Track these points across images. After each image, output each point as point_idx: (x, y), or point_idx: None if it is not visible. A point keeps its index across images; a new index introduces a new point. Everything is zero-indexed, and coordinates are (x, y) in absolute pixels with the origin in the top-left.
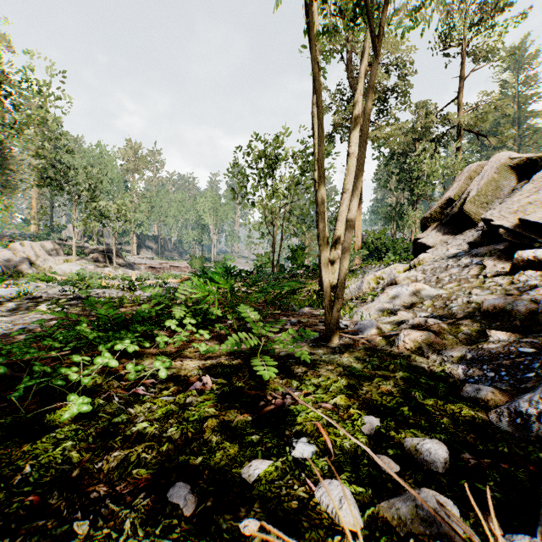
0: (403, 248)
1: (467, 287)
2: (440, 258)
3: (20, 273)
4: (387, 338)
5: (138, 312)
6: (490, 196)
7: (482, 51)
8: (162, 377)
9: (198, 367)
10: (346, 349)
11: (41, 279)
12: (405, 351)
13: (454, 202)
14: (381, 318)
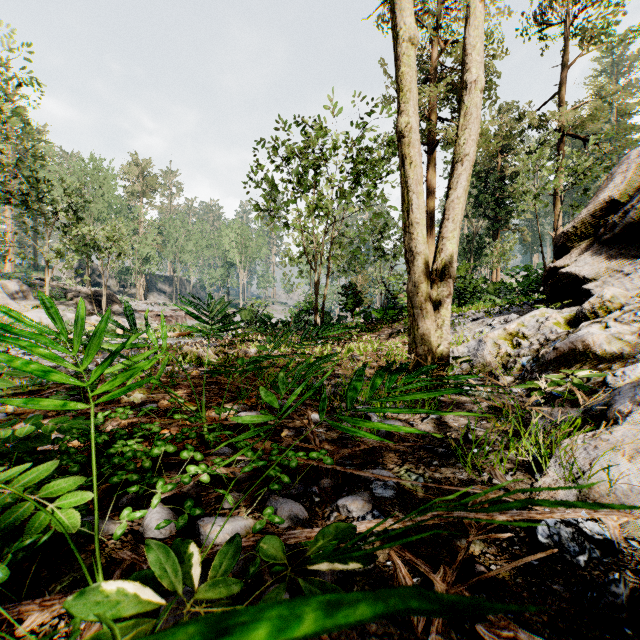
0: (487, 290)
1: None
2: None
3: None
4: None
5: None
6: None
7: (594, 27)
8: None
9: None
10: None
11: None
12: None
13: (618, 207)
14: None
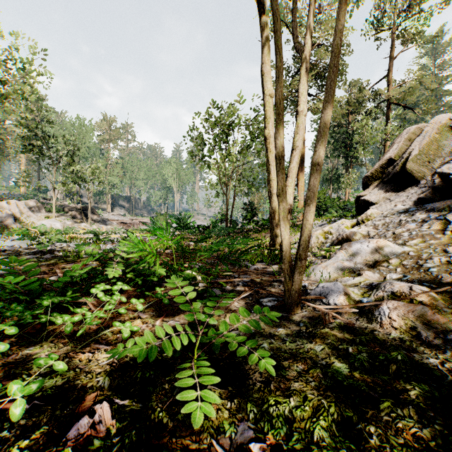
0: (339, 206)
1: (434, 244)
2: (390, 214)
3: (5, 227)
4: (359, 307)
5: (65, 275)
6: (432, 155)
7: (409, 34)
8: (13, 418)
9: (109, 368)
10: (314, 326)
11: (17, 234)
12: (391, 330)
13: (394, 162)
14: (344, 279)
